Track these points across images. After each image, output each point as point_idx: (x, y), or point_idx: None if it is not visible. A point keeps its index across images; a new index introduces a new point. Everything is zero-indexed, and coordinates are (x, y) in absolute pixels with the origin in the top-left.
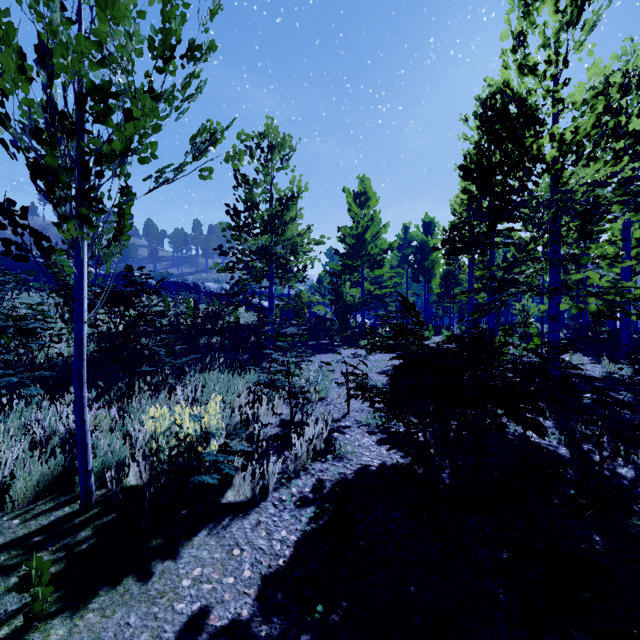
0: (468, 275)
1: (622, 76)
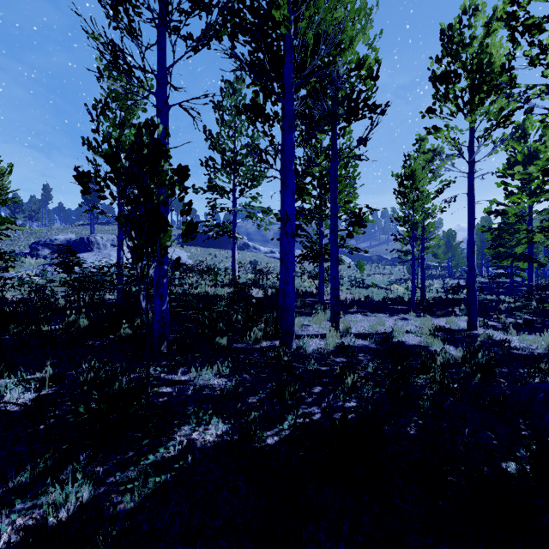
0: None
1: None
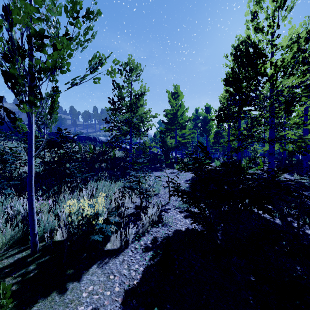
0: (227, 133)
1: (306, 33)
